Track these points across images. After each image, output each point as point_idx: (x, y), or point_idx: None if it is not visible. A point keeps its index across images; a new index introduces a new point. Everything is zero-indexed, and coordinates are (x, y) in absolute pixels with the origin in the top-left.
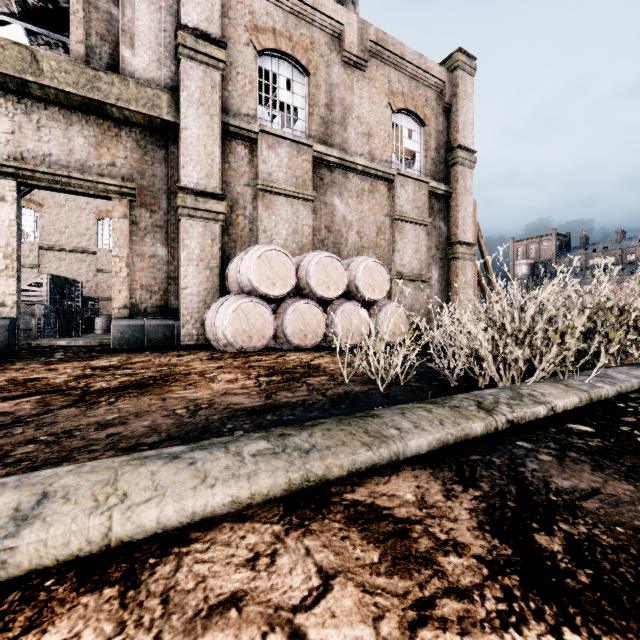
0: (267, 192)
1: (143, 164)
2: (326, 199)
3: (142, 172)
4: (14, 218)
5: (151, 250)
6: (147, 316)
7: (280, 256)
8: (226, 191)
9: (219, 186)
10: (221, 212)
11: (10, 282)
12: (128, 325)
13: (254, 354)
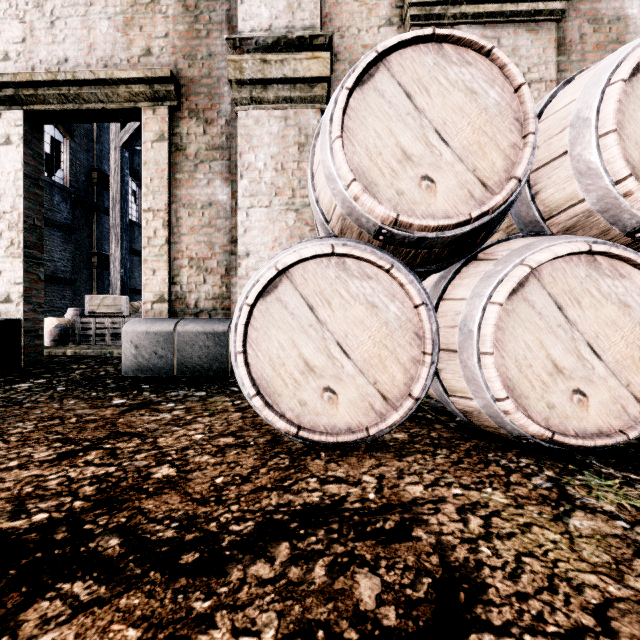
0: (432, 22)
1: (193, 39)
2: (598, 8)
3: (191, 54)
4: (21, 167)
5: (205, 194)
6: (199, 315)
7: (455, 64)
8: (340, 48)
9: (315, 23)
10: (317, 77)
11: (16, 265)
12: (147, 332)
13: (312, 492)
